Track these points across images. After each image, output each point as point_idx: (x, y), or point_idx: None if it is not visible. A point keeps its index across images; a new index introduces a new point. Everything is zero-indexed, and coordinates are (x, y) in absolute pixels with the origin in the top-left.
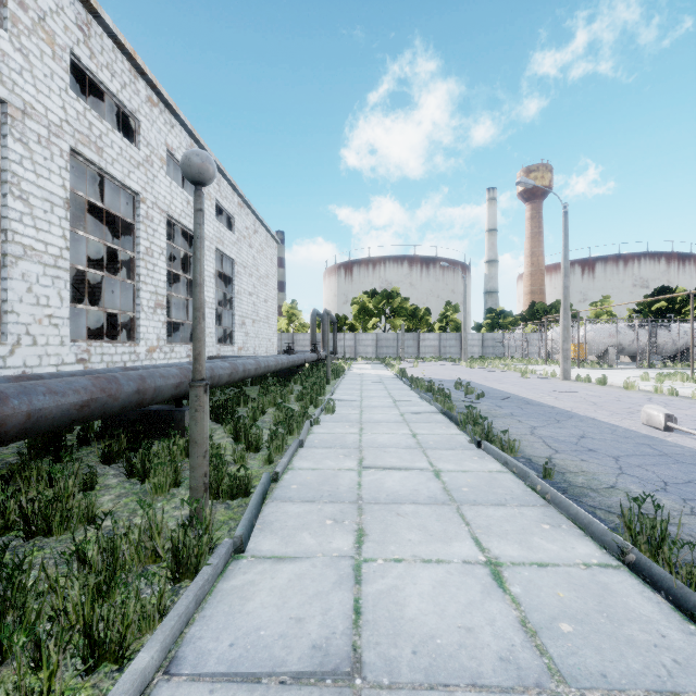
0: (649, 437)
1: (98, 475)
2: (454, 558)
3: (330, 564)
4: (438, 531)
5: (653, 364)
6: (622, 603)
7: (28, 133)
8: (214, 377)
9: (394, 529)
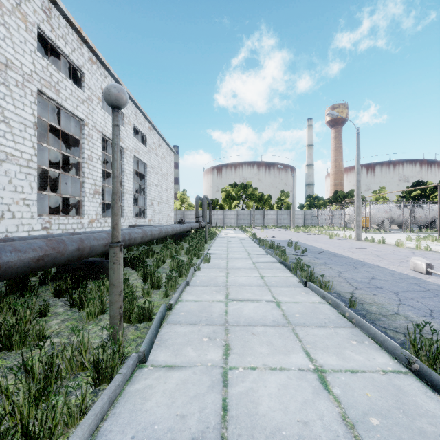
0: (416, 278)
1: (50, 306)
2: (292, 366)
3: (205, 372)
4: (280, 346)
5: (412, 230)
6: (413, 401)
7: (9, 79)
8: (131, 239)
9: (250, 344)
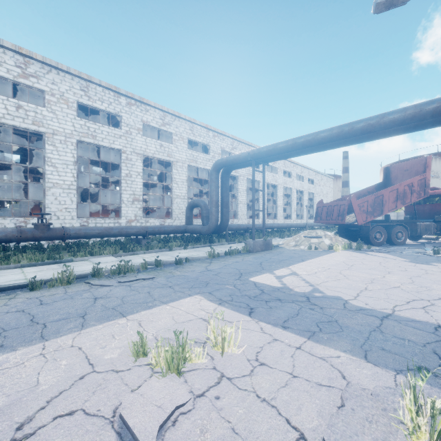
0: None
1: None
2: None
3: None
4: None
5: None
6: None
7: (279, 187)
8: (308, 225)
9: None
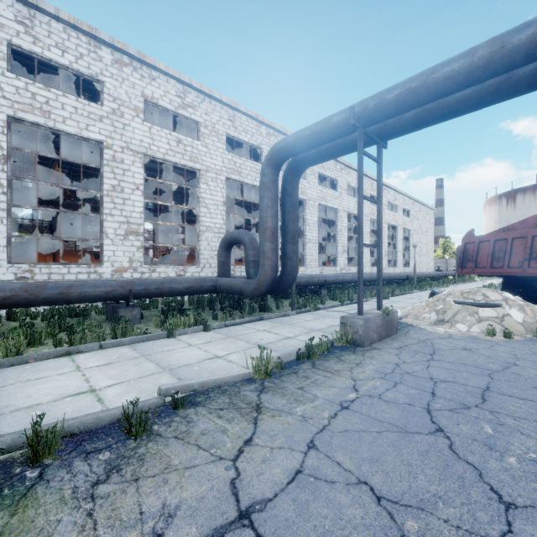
0: None
1: None
2: None
3: None
4: None
5: None
6: None
7: (364, 220)
8: (411, 276)
9: None
